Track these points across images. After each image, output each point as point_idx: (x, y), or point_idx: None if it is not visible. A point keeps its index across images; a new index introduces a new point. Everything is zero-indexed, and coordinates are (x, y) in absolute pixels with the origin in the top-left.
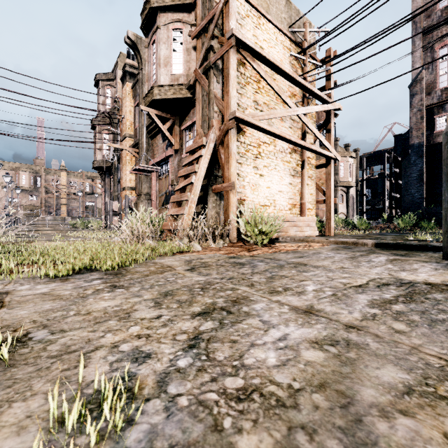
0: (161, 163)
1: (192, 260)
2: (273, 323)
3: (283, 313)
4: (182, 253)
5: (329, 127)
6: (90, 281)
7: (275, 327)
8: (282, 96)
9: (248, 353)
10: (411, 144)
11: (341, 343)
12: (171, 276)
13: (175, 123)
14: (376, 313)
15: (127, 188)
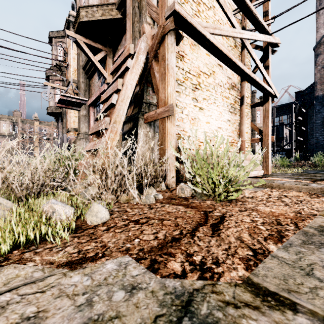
0: (98, 102)
1: None
2: None
3: None
4: (40, 242)
5: (267, 63)
6: None
7: None
8: (227, 12)
9: None
10: (316, 96)
11: None
12: None
13: (107, 55)
14: None
15: (70, 129)
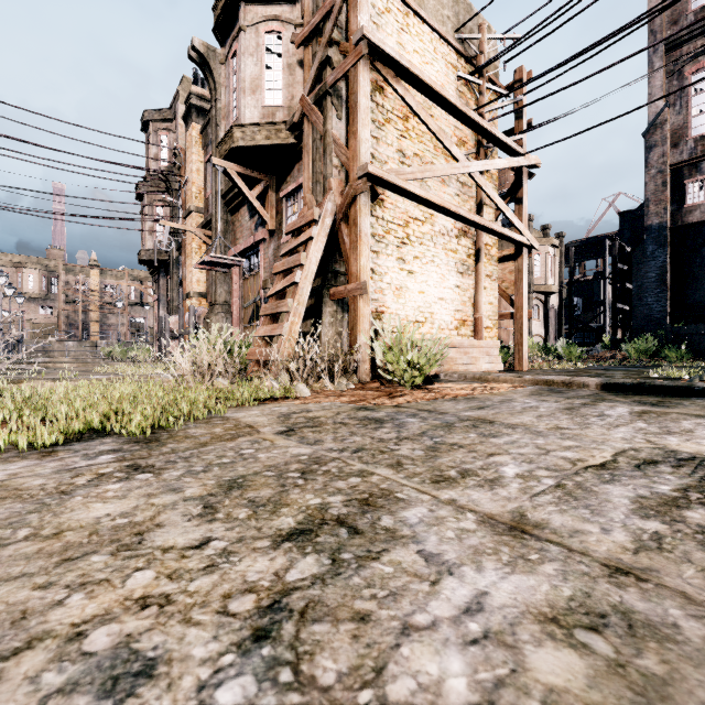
0: (247, 253)
1: (292, 414)
2: (448, 561)
3: (467, 532)
4: (276, 400)
5: (520, 194)
6: (95, 455)
7: (453, 571)
8: (445, 141)
9: (397, 657)
10: (648, 225)
11: (614, 621)
12: (248, 446)
13: (269, 187)
14: (659, 533)
15: (192, 294)
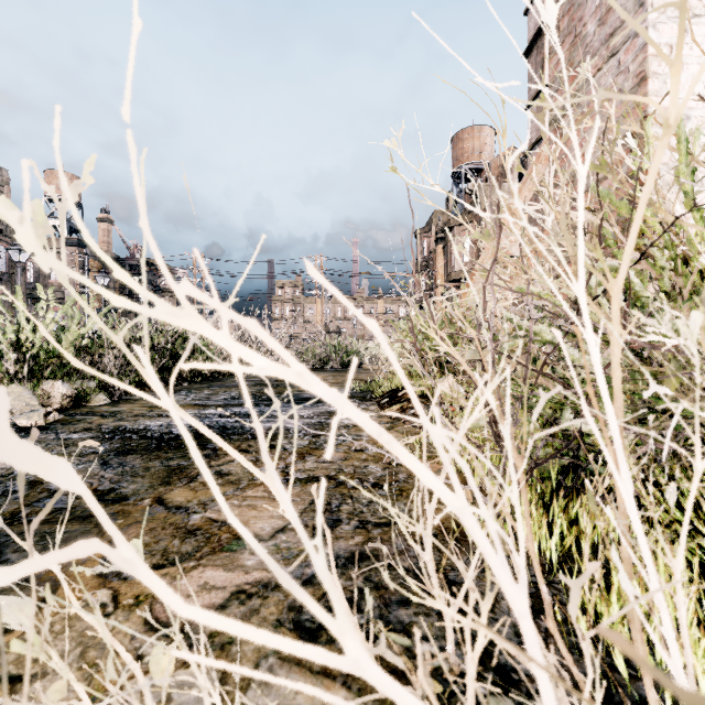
0: None
1: None
2: None
3: None
4: None
5: None
6: None
7: None
8: None
9: None
10: None
11: None
12: None
13: None
14: None
15: None
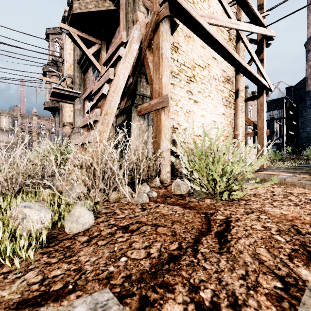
0: (92, 96)
1: None
2: None
3: None
4: None
5: (261, 56)
6: None
7: None
8: (223, 2)
9: None
10: (307, 91)
11: None
12: None
13: (101, 48)
14: None
15: (66, 123)
